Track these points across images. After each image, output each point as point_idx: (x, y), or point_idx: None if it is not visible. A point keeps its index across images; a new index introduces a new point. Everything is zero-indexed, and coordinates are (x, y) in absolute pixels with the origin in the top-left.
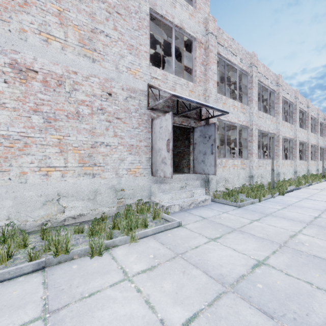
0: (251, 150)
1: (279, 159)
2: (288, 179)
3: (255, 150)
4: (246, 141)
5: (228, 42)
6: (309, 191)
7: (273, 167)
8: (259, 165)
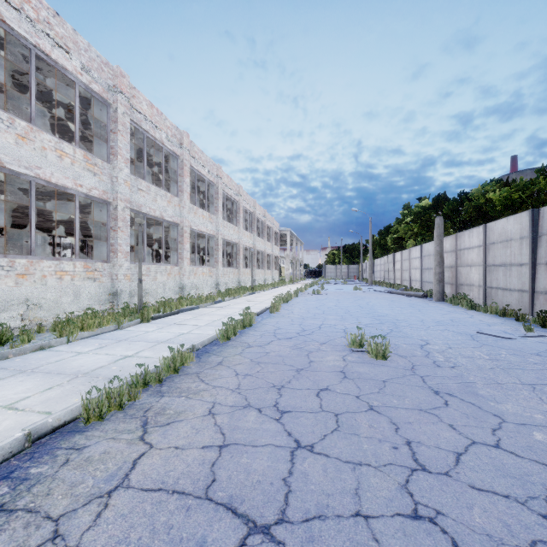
0: (115, 244)
1: (184, 264)
2: (205, 294)
3: (125, 246)
4: (107, 228)
5: (39, 10)
6: (203, 311)
7: (140, 275)
8: (138, 273)
